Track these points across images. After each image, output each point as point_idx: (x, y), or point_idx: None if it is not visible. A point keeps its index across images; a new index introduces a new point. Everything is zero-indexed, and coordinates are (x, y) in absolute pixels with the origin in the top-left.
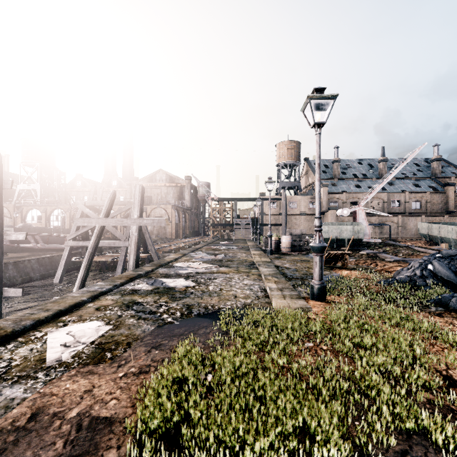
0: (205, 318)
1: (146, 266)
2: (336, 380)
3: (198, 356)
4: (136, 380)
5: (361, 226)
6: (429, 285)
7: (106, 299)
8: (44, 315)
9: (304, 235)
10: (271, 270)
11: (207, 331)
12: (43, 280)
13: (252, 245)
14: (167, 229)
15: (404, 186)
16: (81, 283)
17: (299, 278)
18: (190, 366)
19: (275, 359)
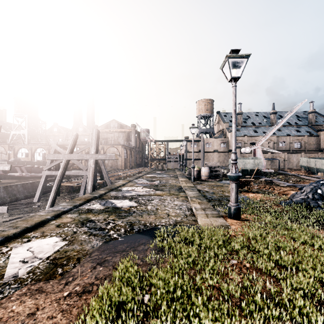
0: (144, 234)
1: (101, 190)
2: (264, 302)
3: (137, 275)
4: (78, 301)
5: (260, 160)
6: (320, 206)
7: (66, 217)
8: (12, 232)
9: (218, 166)
10: (195, 193)
11: (145, 248)
12: (26, 199)
13: (179, 174)
14: (118, 162)
15: (289, 131)
16: (52, 203)
17: (217, 200)
18: (128, 287)
19: (206, 279)
